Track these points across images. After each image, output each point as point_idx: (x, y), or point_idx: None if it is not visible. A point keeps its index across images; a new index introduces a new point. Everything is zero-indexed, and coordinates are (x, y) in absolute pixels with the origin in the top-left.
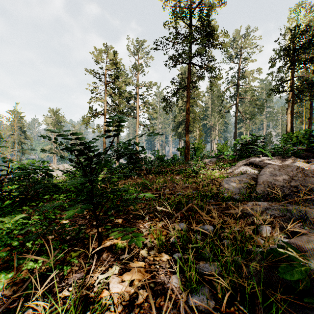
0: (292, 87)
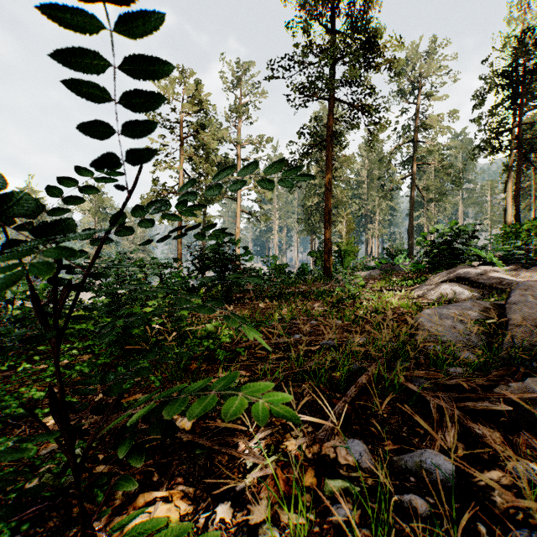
0: (518, 140)
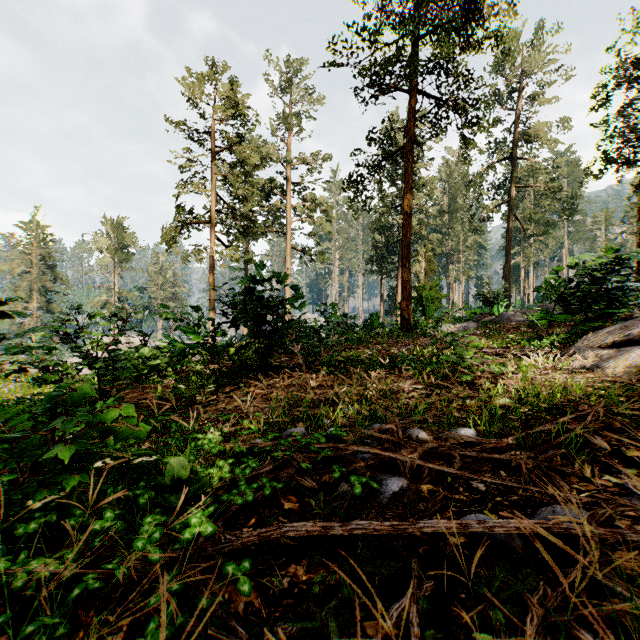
0: None
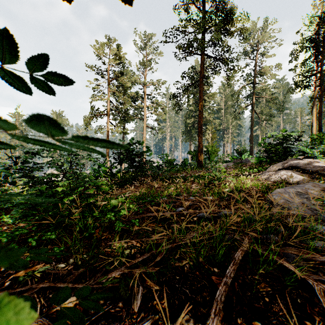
0: (321, 80)
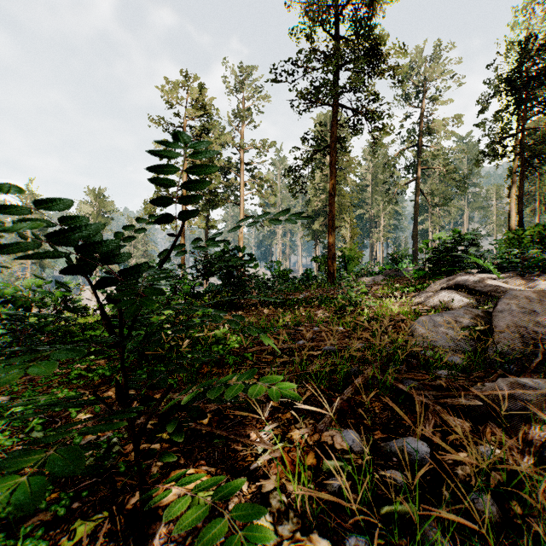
0: (521, 146)
